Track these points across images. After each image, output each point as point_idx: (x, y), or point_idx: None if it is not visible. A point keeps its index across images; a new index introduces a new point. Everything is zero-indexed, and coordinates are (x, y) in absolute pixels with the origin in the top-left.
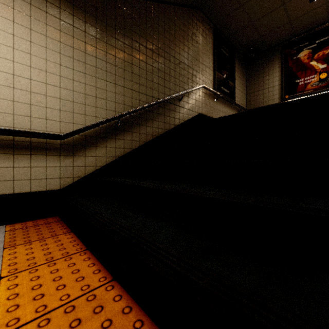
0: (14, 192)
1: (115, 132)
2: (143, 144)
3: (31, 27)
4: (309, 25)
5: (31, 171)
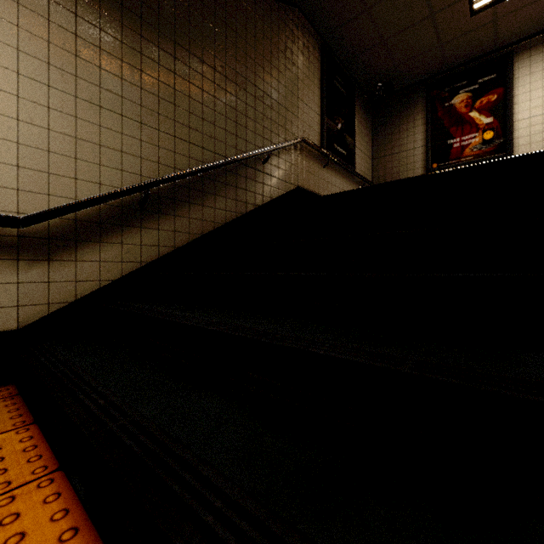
0: None
1: (142, 215)
2: (197, 238)
3: None
4: (468, 55)
5: None
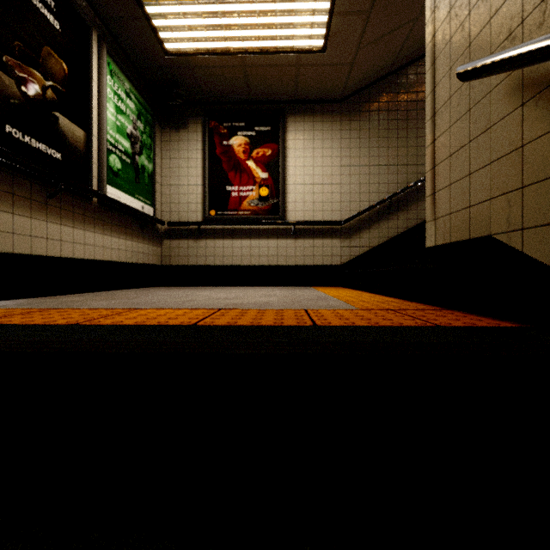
0: (313, 264)
1: (388, 213)
2: (422, 222)
3: (322, 147)
4: None
5: (322, 250)
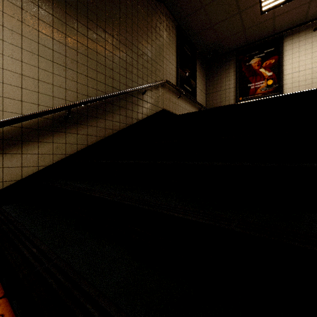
0: None
1: (66, 124)
2: (102, 139)
3: None
4: (259, 36)
5: None
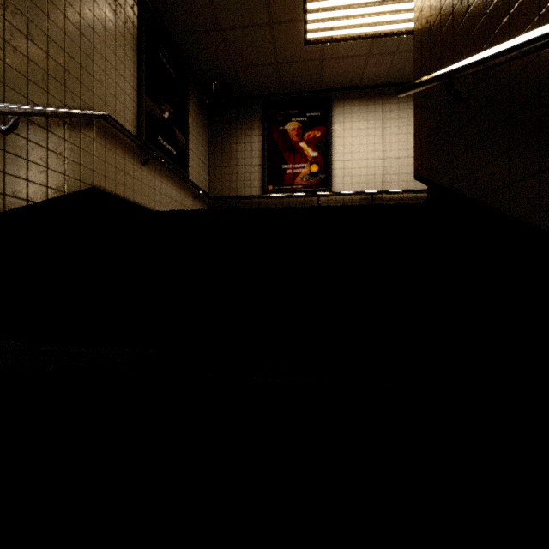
0: None
1: None
2: None
3: None
4: (299, 85)
5: None
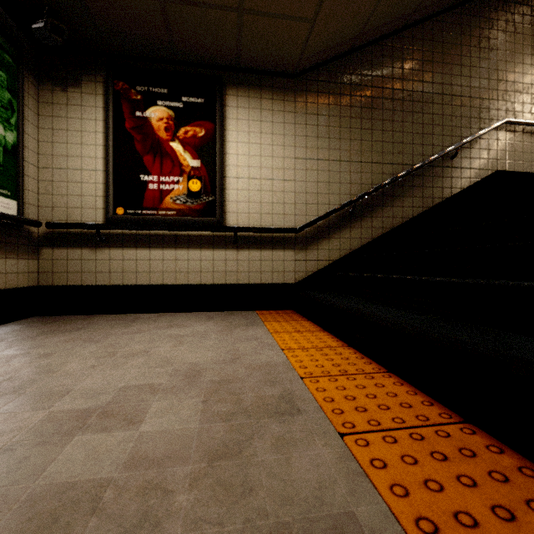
0: (261, 282)
1: (351, 219)
2: (388, 231)
3: (272, 132)
4: None
5: (272, 265)
